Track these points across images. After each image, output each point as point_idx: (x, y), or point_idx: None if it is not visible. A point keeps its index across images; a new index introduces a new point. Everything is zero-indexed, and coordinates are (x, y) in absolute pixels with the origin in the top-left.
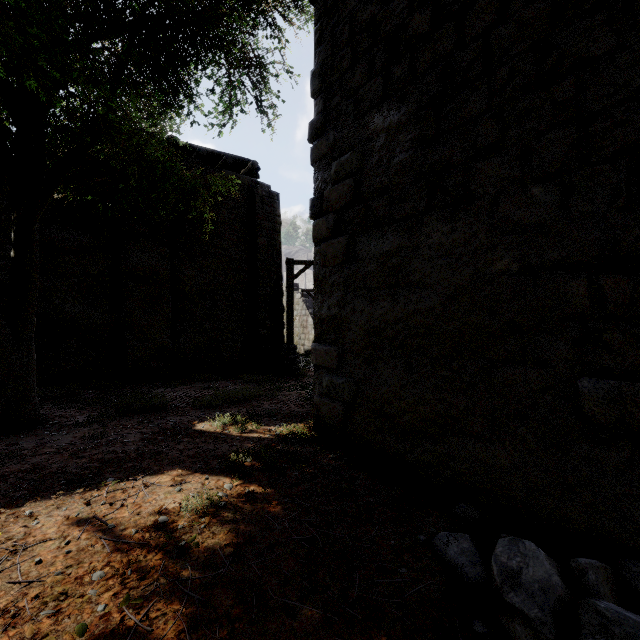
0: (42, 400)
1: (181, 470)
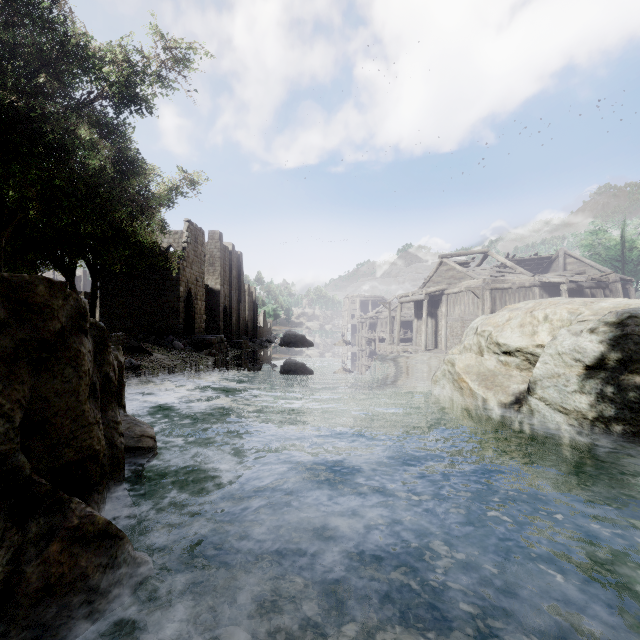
0: None
1: None
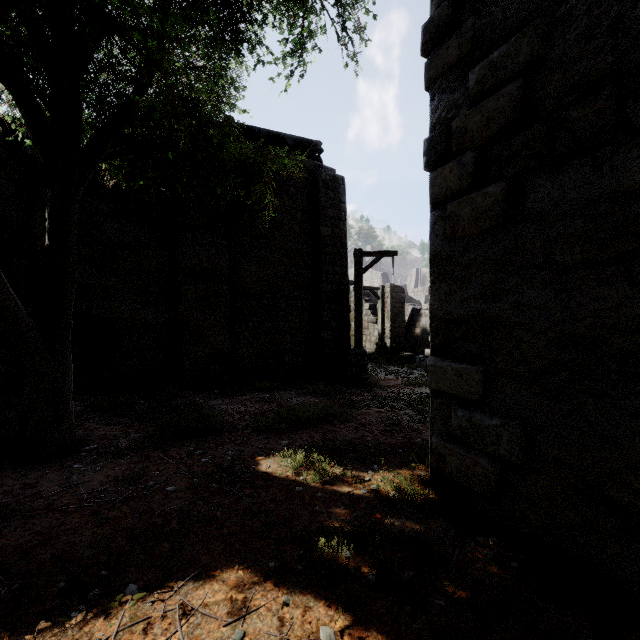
0: (88, 413)
1: (242, 571)
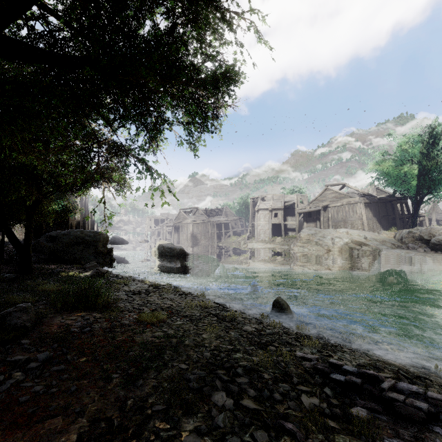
0: None
1: None
